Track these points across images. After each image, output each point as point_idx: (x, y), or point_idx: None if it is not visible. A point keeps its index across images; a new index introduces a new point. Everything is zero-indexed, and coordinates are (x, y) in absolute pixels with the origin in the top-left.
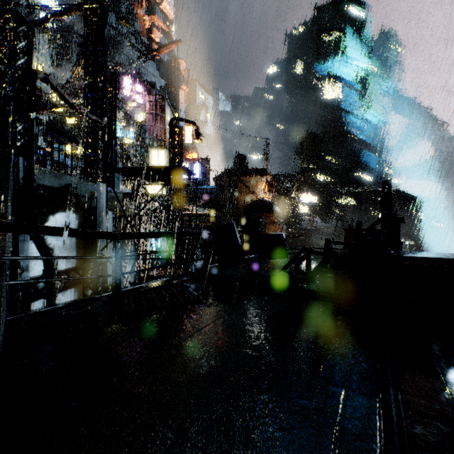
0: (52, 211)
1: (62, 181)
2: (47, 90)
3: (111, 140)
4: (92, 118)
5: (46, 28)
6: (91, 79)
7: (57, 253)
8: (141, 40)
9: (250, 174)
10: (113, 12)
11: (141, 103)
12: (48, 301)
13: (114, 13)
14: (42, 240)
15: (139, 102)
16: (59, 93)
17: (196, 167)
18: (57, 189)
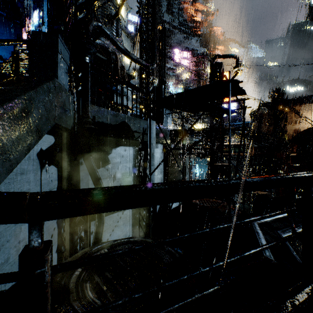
0: (114, 145)
1: (118, 119)
2: (131, 71)
3: (161, 85)
4: (142, 63)
5: (131, 33)
6: (145, 36)
7: (118, 179)
8: (189, 24)
9: (293, 104)
10: (171, 13)
11: (188, 65)
12: (98, 227)
13: (172, 14)
14: (94, 171)
15: (187, 65)
16: (113, 41)
17: (232, 106)
18: (114, 126)
